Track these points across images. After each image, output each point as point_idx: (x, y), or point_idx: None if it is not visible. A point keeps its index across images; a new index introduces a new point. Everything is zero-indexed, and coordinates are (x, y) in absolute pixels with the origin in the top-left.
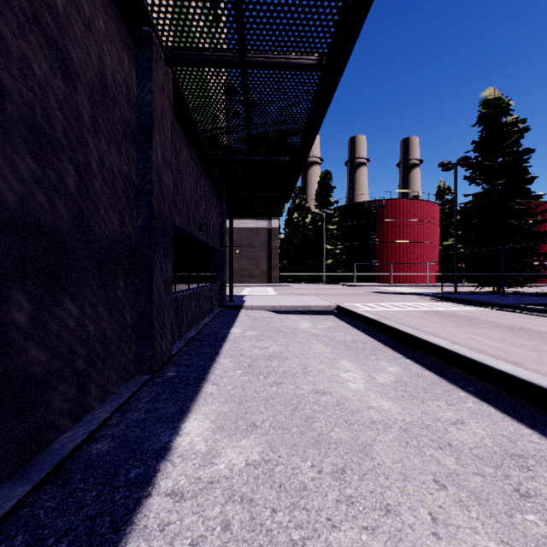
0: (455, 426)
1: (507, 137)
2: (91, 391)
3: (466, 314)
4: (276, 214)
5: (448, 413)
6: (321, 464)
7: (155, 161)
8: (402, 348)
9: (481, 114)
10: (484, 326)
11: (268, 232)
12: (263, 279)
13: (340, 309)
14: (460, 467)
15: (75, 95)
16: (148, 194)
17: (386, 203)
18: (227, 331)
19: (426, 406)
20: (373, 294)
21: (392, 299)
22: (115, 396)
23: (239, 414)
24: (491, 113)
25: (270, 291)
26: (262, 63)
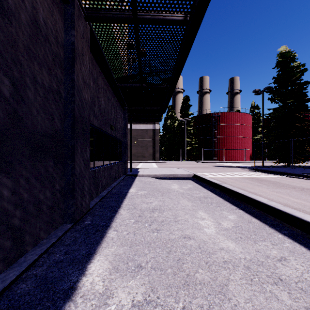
0: (281, 263)
1: (294, 74)
2: (24, 239)
3: (272, 180)
4: (157, 120)
5: (273, 251)
6: (190, 306)
7: (76, 82)
8: (236, 202)
9: (278, 61)
10: (284, 187)
11: (153, 131)
12: (150, 158)
13: (196, 177)
14: (293, 301)
15: (10, 27)
16: (71, 103)
17: (221, 114)
18: (127, 191)
19: (258, 245)
20: (214, 167)
21: (226, 170)
22: (46, 240)
23: (130, 256)
24: (284, 60)
25: (154, 165)
26: (148, 19)
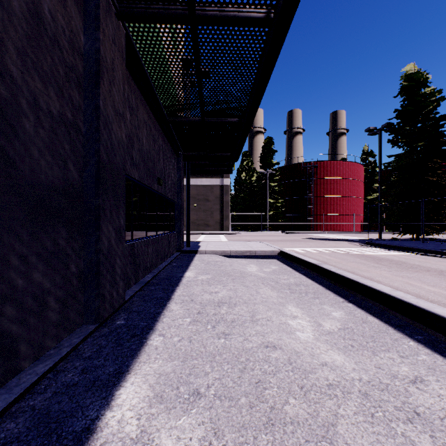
0: (416, 386)
1: (425, 105)
2: (18, 350)
3: (394, 259)
4: (227, 172)
5: (403, 367)
6: None
7: (103, 110)
8: (343, 291)
9: (403, 86)
10: (414, 270)
11: (221, 188)
12: (216, 227)
13: (283, 254)
14: None
15: None
16: (95, 142)
17: (319, 164)
18: (181, 275)
19: (379, 358)
20: (309, 240)
21: (327, 245)
22: (53, 351)
23: (182, 377)
24: (412, 85)
25: (222, 238)
26: (211, 16)
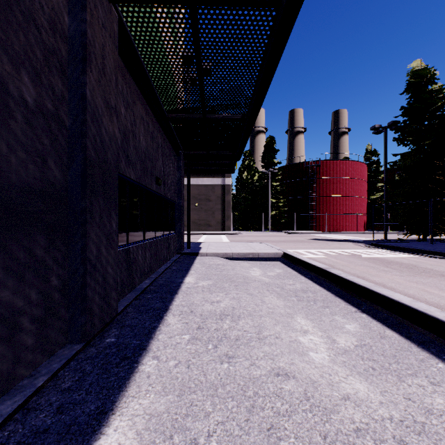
0: None
1: (433, 102)
2: None
3: (404, 262)
4: (229, 171)
5: (437, 399)
6: None
7: (91, 101)
8: (354, 299)
9: (409, 83)
10: (427, 274)
11: (222, 188)
12: (218, 227)
13: (287, 256)
14: None
15: None
16: (81, 137)
17: (322, 163)
18: (181, 280)
19: (407, 386)
20: (312, 241)
21: (331, 246)
22: (27, 381)
23: (177, 419)
24: (419, 82)
25: (224, 238)
26: None
